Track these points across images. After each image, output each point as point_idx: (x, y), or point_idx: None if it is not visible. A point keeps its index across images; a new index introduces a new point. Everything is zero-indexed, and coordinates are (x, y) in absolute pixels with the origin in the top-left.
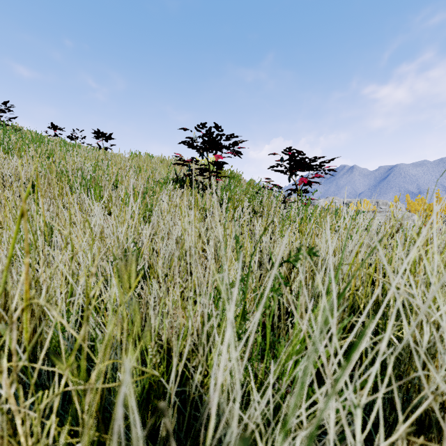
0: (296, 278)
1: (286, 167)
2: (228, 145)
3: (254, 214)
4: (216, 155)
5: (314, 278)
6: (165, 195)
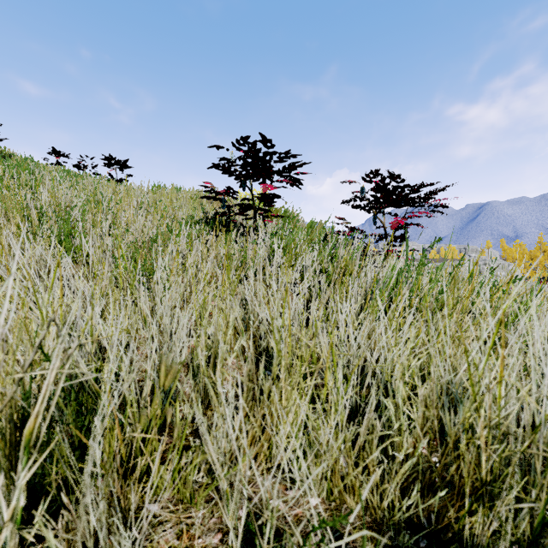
0: (506, 537)
1: (371, 201)
2: (282, 169)
3: (324, 277)
4: (263, 183)
5: (505, 472)
6: (184, 245)
